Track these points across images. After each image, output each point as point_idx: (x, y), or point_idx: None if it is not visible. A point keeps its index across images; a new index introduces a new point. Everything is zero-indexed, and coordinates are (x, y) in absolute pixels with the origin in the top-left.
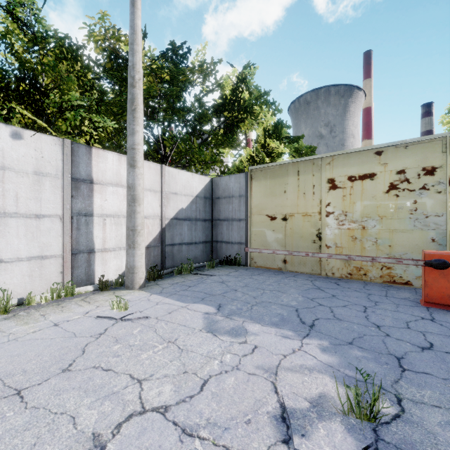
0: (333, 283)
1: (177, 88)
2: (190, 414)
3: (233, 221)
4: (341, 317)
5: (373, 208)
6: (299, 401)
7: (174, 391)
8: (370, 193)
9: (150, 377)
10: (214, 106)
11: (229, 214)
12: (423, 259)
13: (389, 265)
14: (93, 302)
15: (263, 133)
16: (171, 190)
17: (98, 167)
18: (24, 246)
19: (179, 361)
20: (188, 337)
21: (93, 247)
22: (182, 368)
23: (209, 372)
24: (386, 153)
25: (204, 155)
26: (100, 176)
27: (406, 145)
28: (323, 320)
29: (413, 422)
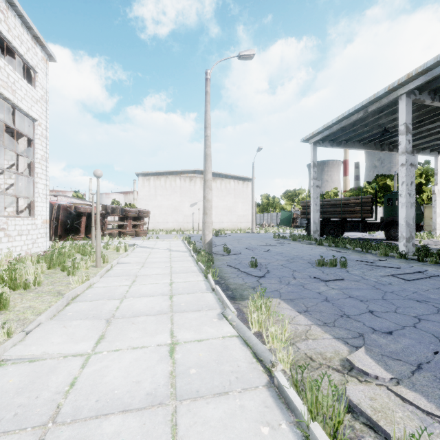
0: None
1: None
2: None
3: None
4: None
5: None
6: None
7: None
8: None
9: None
10: None
11: None
12: None
13: None
14: None
15: None
16: None
17: None
18: None
19: None
20: None
21: None
22: None
23: None
24: None
25: None
26: None
27: None
28: None
29: None
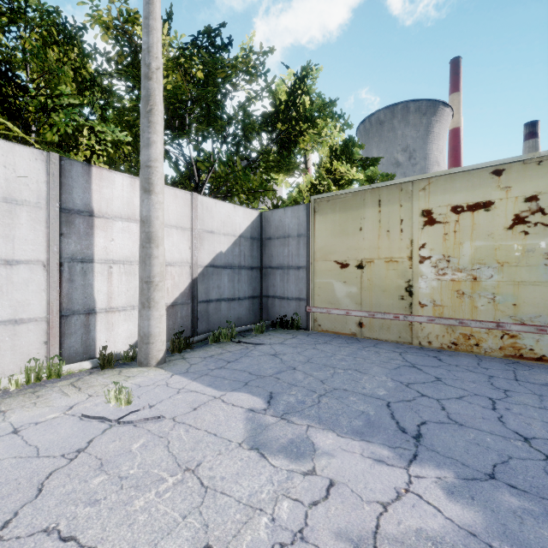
0: (432, 358)
1: (213, 88)
2: None
3: (289, 270)
4: (460, 419)
5: (489, 251)
6: None
7: None
8: (485, 229)
9: None
10: (264, 115)
11: (284, 260)
12: None
13: (514, 332)
14: (85, 388)
15: (328, 154)
16: (206, 228)
17: (101, 194)
18: None
19: (199, 516)
20: (218, 459)
21: (93, 305)
22: (202, 537)
23: (250, 547)
24: (509, 172)
25: (251, 181)
26: (103, 207)
27: (539, 159)
28: (433, 425)
29: None
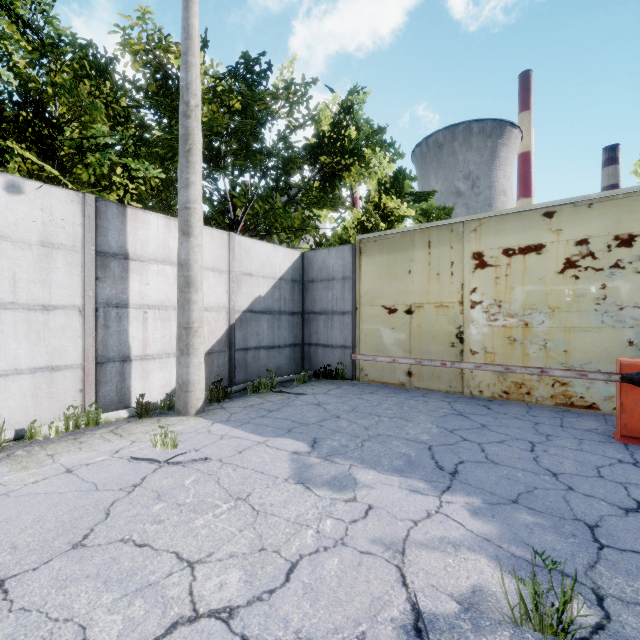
0: (482, 406)
1: (252, 120)
2: (270, 622)
3: (333, 315)
4: (497, 459)
5: (541, 296)
6: (441, 601)
7: (244, 583)
8: (537, 273)
9: (207, 557)
10: (307, 147)
11: (328, 305)
12: (619, 371)
13: (565, 380)
14: (126, 435)
15: (377, 188)
16: (244, 270)
17: (136, 236)
18: (26, 352)
19: (253, 530)
20: (267, 490)
21: (128, 353)
22: (257, 543)
23: (299, 549)
24: (560, 215)
25: (292, 219)
26: (138, 249)
27: (589, 202)
28: (470, 464)
29: (626, 639)
